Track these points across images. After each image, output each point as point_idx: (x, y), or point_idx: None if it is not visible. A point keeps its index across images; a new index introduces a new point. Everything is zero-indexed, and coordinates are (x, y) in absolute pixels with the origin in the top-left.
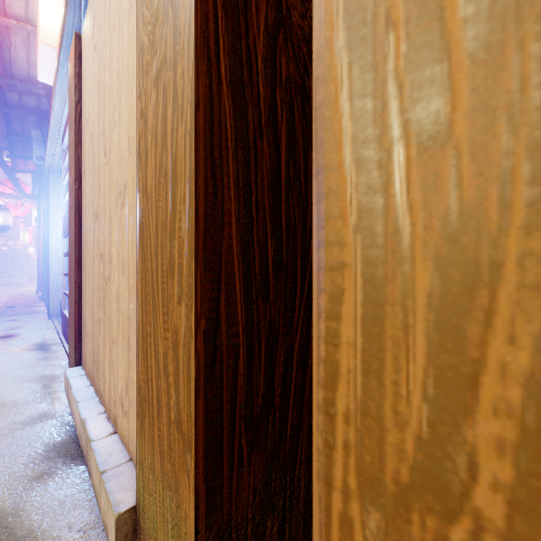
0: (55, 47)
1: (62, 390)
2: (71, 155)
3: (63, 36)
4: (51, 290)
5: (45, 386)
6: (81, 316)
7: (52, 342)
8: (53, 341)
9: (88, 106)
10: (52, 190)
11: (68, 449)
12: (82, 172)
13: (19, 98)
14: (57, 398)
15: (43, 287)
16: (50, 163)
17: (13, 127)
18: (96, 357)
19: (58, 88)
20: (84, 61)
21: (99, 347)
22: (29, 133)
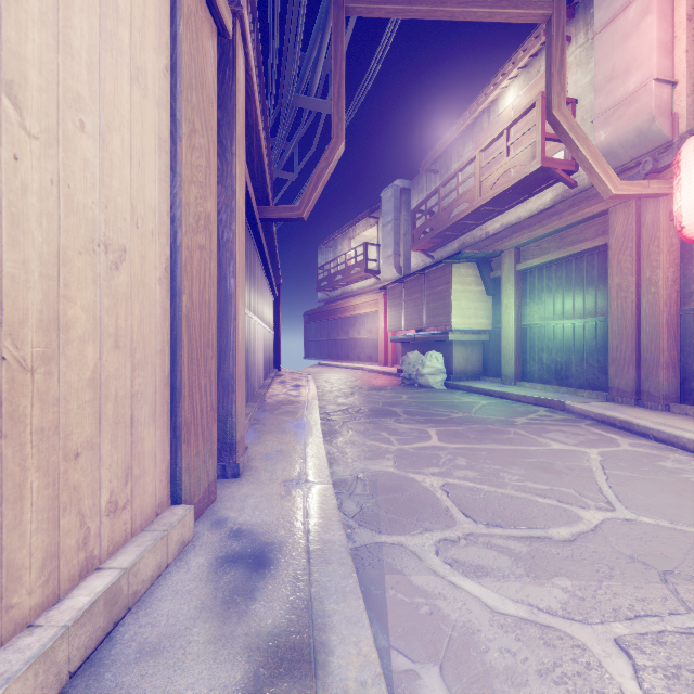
0: None
1: None
2: None
3: None
4: None
5: None
6: None
7: None
8: None
9: None
10: None
11: None
12: None
13: None
14: None
15: None
16: None
17: None
18: None
19: None
20: None
21: None
22: None
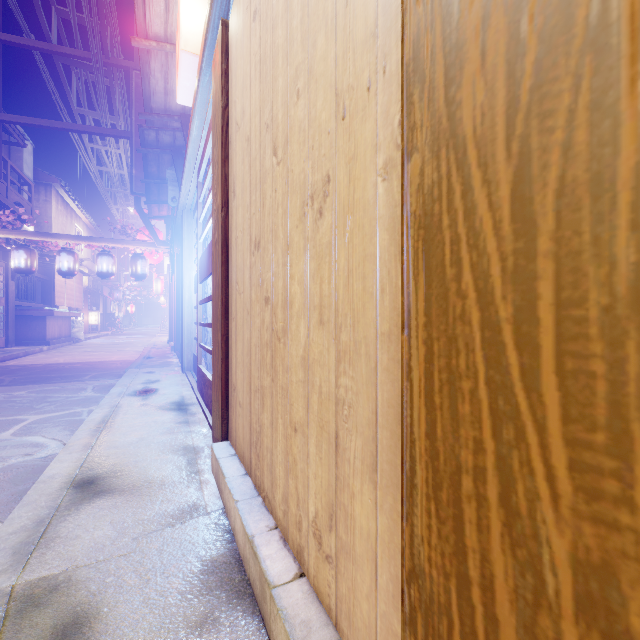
0: (196, 55)
1: (208, 469)
2: (216, 178)
3: (208, 30)
4: (185, 341)
5: (189, 462)
6: (228, 378)
7: (189, 402)
8: (190, 401)
9: (240, 104)
10: (186, 232)
11: (231, 575)
12: (230, 194)
13: (156, 136)
14: (205, 482)
15: (175, 338)
16: (184, 203)
17: (150, 170)
18: (257, 439)
19: (198, 105)
20: (233, 51)
21: (262, 426)
22: (163, 174)
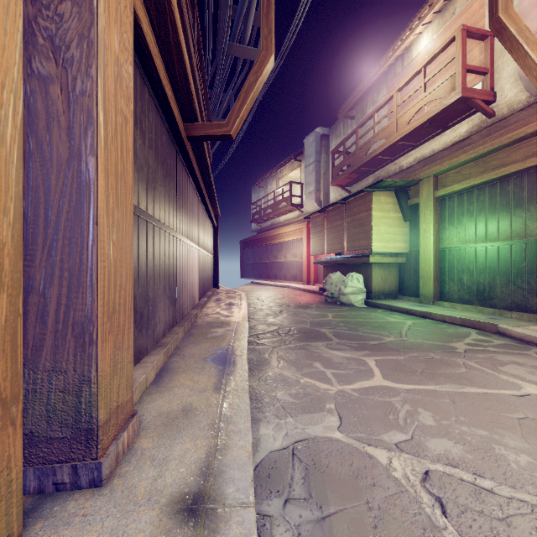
0: None
1: None
2: None
3: None
4: None
5: None
6: None
7: None
8: None
9: None
10: None
11: None
12: None
13: None
14: None
15: None
16: None
17: None
18: None
19: None
20: None
21: None
22: None
